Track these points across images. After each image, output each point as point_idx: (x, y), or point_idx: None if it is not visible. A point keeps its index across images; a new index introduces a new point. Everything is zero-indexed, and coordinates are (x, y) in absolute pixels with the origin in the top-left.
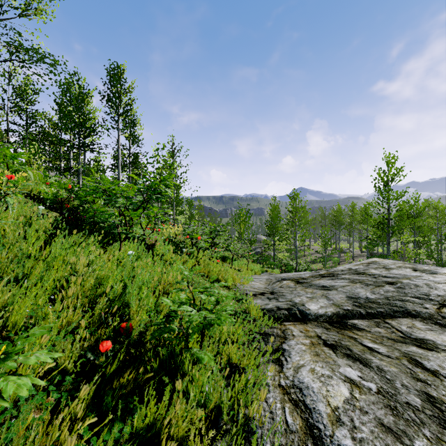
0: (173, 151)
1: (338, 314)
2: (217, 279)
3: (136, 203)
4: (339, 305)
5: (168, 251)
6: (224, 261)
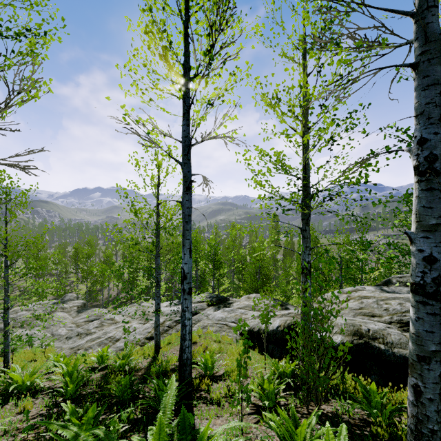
0: None
1: None
2: None
3: None
4: None
5: None
6: None
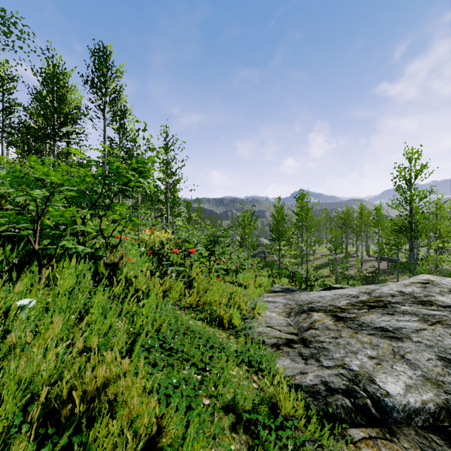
0: (166, 144)
1: (448, 409)
2: (216, 316)
3: (93, 199)
4: (439, 382)
5: (140, 274)
6: (225, 274)
